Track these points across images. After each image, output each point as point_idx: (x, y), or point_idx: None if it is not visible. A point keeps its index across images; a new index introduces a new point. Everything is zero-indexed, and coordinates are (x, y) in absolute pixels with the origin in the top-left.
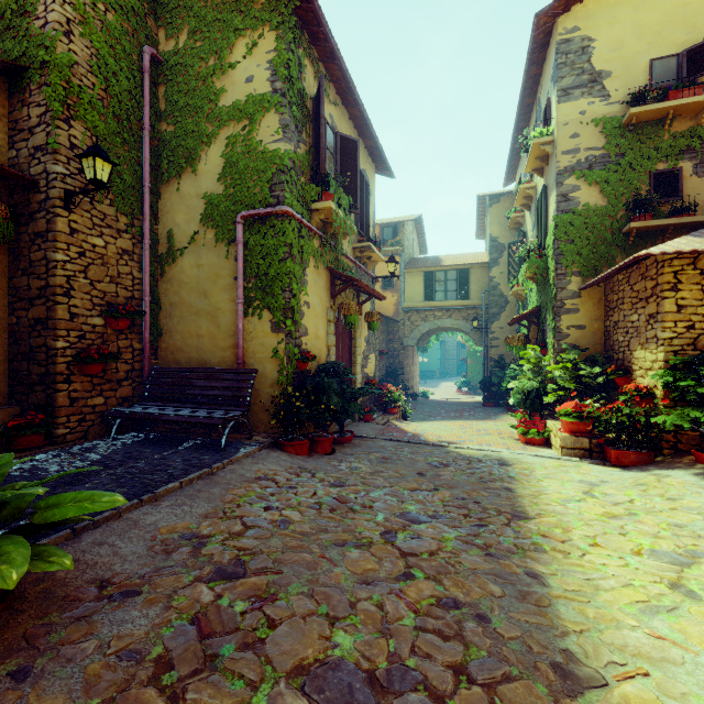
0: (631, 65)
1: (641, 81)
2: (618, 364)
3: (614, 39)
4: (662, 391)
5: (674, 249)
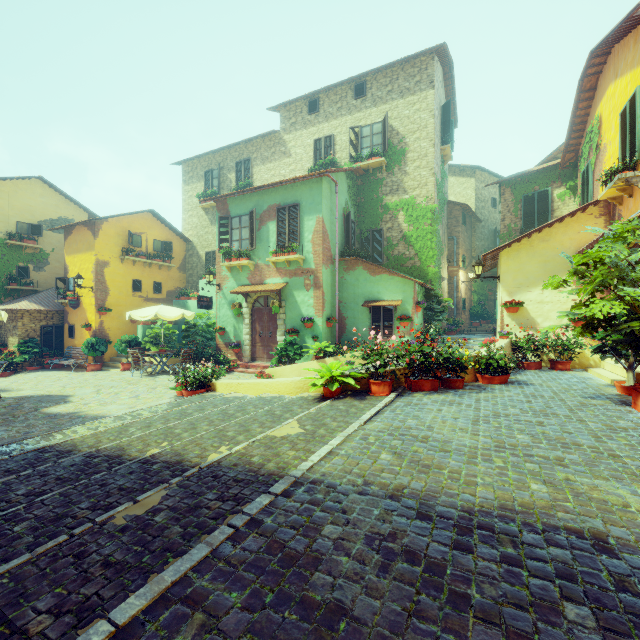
0: (9, 219)
1: (13, 228)
2: (3, 342)
3: (1, 205)
4: (18, 351)
5: (21, 308)
